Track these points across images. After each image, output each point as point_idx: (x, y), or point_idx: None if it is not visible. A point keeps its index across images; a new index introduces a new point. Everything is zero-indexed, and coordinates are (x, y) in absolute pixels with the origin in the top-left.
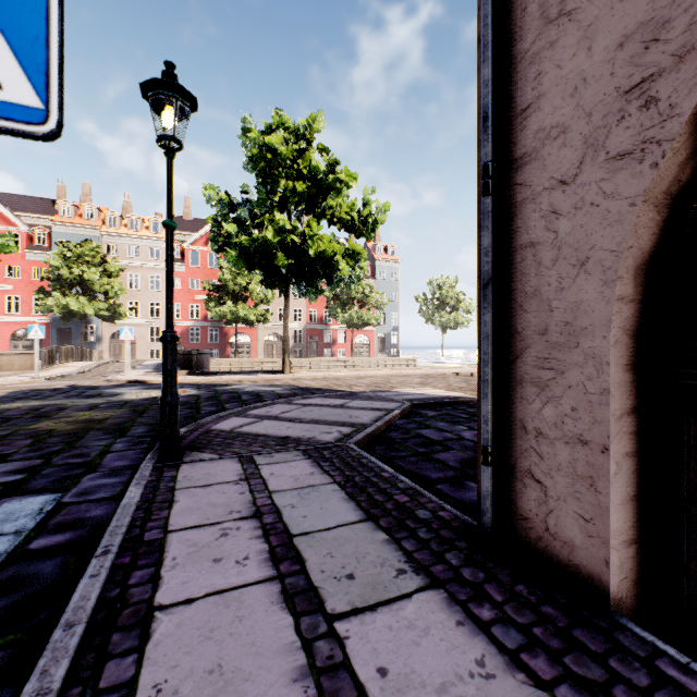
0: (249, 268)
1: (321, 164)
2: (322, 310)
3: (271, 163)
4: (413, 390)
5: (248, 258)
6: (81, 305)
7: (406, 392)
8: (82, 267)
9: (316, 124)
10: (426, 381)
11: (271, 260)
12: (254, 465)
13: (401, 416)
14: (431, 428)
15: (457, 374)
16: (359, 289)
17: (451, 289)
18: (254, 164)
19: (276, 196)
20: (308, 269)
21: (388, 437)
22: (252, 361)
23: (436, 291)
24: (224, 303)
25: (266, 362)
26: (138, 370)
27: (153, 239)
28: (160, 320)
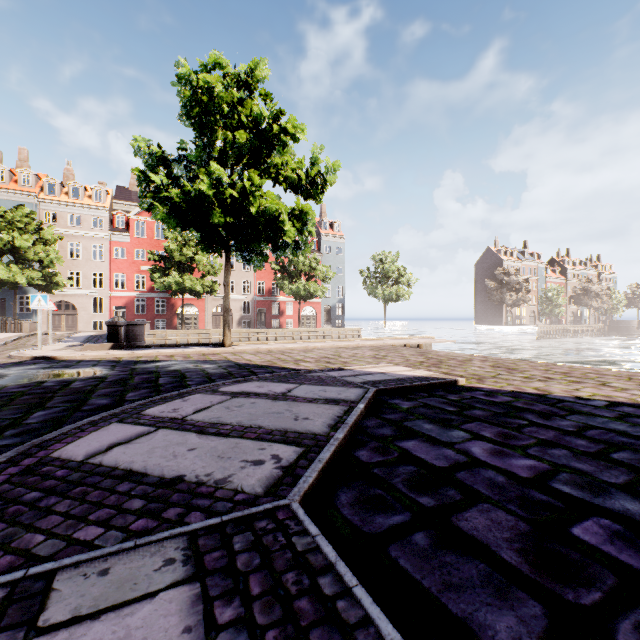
0: (183, 228)
1: (264, 111)
2: (270, 283)
3: (207, 108)
4: (371, 367)
5: (180, 216)
6: (11, 273)
7: (364, 371)
8: (12, 233)
9: (259, 72)
10: (379, 355)
11: (207, 219)
12: (20, 637)
13: (366, 411)
14: (418, 437)
15: (405, 345)
16: (306, 262)
17: (393, 263)
18: (188, 111)
19: (214, 150)
20: (251, 232)
21: (357, 462)
22: (198, 332)
23: (379, 265)
24: (170, 273)
25: (213, 333)
26: (62, 343)
27: (95, 207)
28: (103, 291)
